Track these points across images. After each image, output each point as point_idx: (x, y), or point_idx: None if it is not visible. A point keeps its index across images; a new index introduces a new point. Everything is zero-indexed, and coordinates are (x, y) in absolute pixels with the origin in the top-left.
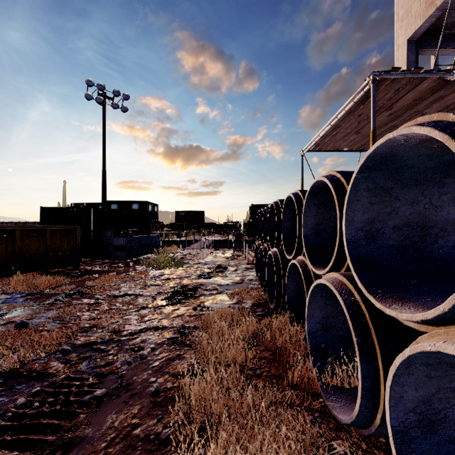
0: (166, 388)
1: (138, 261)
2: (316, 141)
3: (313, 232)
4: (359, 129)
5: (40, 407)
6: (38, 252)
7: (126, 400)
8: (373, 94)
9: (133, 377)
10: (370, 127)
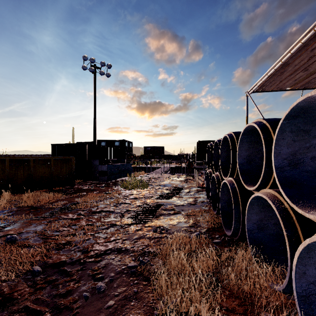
0: None
1: (115, 182)
2: (262, 80)
3: (286, 163)
4: (308, 65)
5: None
6: (45, 176)
7: None
8: None
9: None
10: None
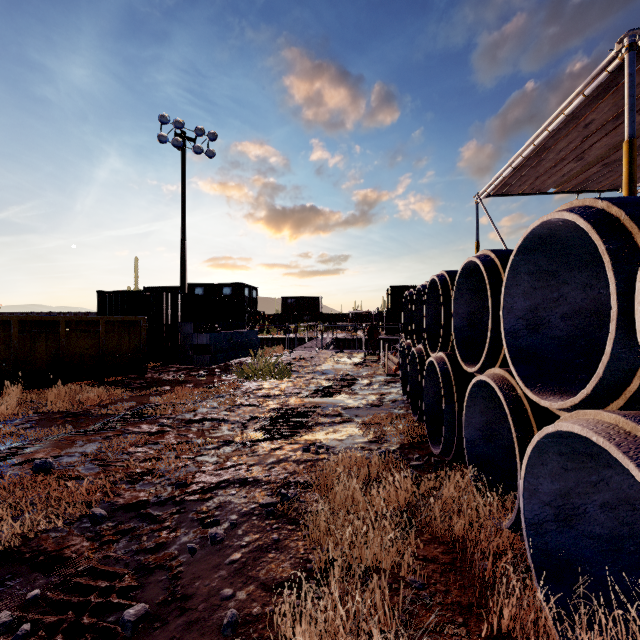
0: (249, 616)
1: (227, 367)
2: (503, 176)
3: (523, 325)
4: (582, 151)
5: (30, 632)
6: (88, 354)
7: (177, 636)
8: (630, 72)
9: (195, 582)
10: (602, 147)
